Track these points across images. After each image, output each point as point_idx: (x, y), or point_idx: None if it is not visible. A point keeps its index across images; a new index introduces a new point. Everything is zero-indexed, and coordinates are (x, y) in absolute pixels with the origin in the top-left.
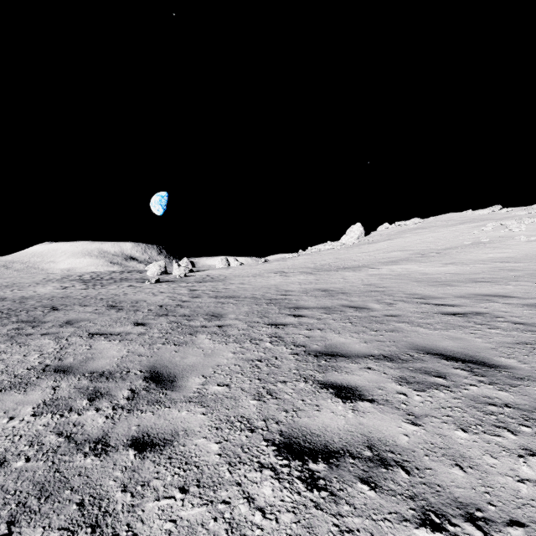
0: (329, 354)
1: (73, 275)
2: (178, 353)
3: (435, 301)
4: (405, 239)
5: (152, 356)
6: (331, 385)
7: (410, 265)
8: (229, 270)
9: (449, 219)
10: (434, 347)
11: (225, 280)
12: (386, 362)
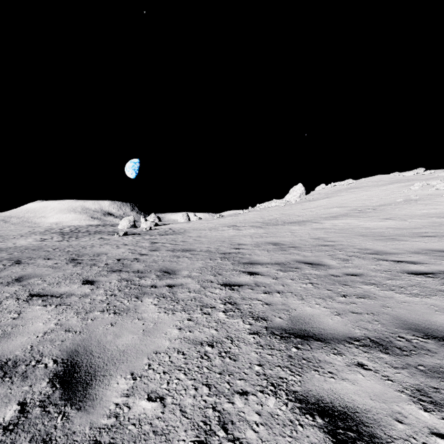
0: (298, 335)
1: (55, 229)
2: (114, 326)
3: (392, 258)
4: (342, 197)
5: (81, 332)
6: (316, 406)
7: (350, 219)
8: (188, 224)
9: (379, 180)
10: (429, 324)
11: (184, 233)
12: (380, 352)
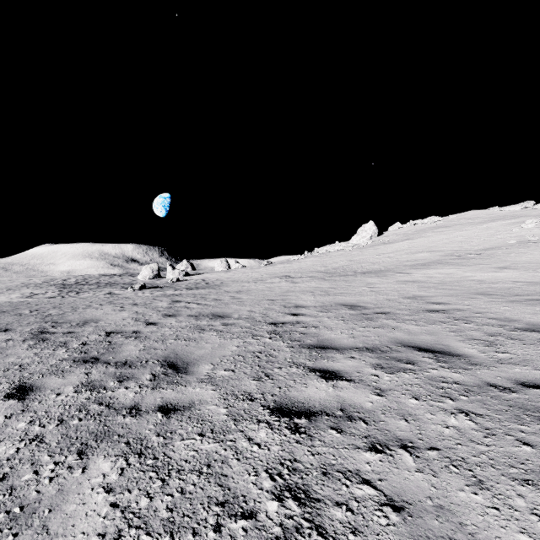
0: None
1: (57, 279)
2: None
3: None
4: (428, 238)
5: None
6: None
7: (449, 269)
8: (227, 274)
9: (474, 217)
10: None
11: (221, 286)
12: None
